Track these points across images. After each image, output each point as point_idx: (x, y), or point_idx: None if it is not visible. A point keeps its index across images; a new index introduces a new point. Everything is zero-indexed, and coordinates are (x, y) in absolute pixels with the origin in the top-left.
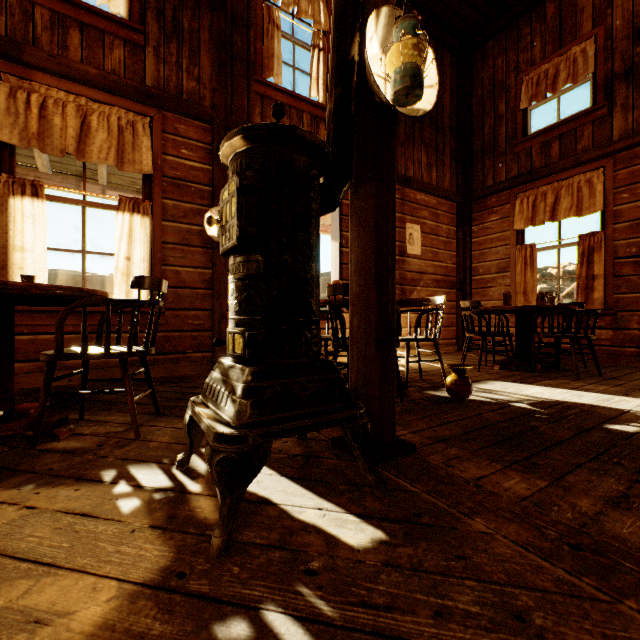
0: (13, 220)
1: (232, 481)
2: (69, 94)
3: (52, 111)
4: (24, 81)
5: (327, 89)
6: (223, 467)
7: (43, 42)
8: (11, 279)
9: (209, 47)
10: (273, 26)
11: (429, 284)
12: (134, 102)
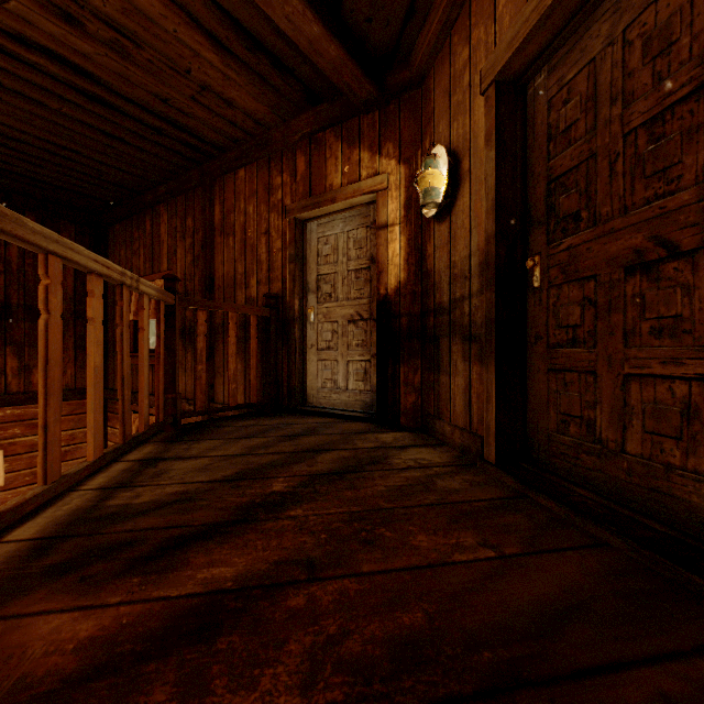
0: None
1: None
2: None
3: None
4: None
5: None
6: None
7: None
8: None
9: None
10: None
11: None
12: None
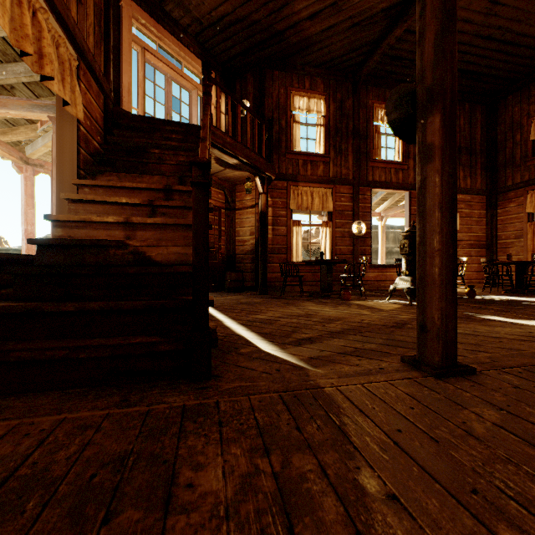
0: (294, 234)
1: (412, 295)
2: (308, 187)
3: (303, 195)
4: (297, 187)
5: (403, 154)
6: (410, 292)
7: (301, 171)
8: (294, 254)
9: (351, 153)
10: (377, 134)
11: (465, 247)
12: (326, 184)
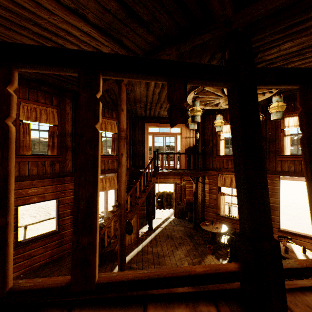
0: (220, 199)
1: None
2: (228, 175)
3: (226, 178)
4: (221, 174)
5: None
6: None
7: (224, 166)
8: (220, 210)
9: None
10: (285, 137)
11: None
12: None
